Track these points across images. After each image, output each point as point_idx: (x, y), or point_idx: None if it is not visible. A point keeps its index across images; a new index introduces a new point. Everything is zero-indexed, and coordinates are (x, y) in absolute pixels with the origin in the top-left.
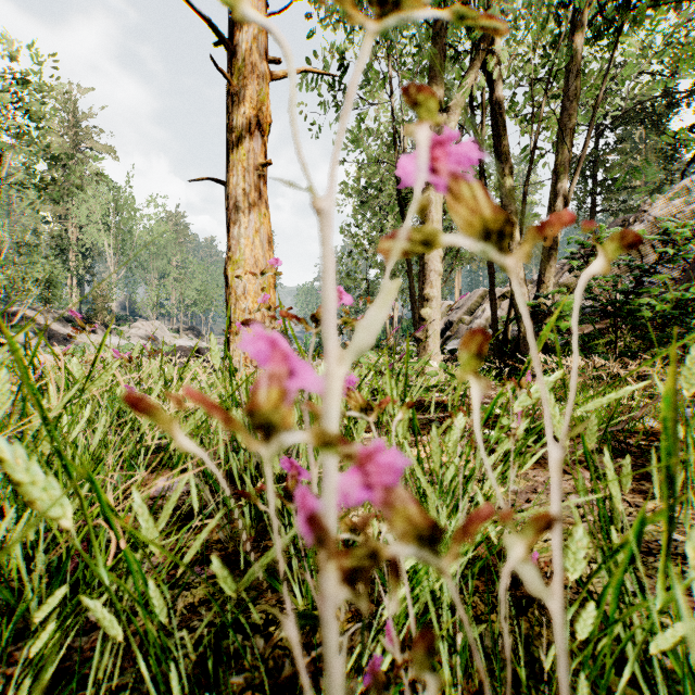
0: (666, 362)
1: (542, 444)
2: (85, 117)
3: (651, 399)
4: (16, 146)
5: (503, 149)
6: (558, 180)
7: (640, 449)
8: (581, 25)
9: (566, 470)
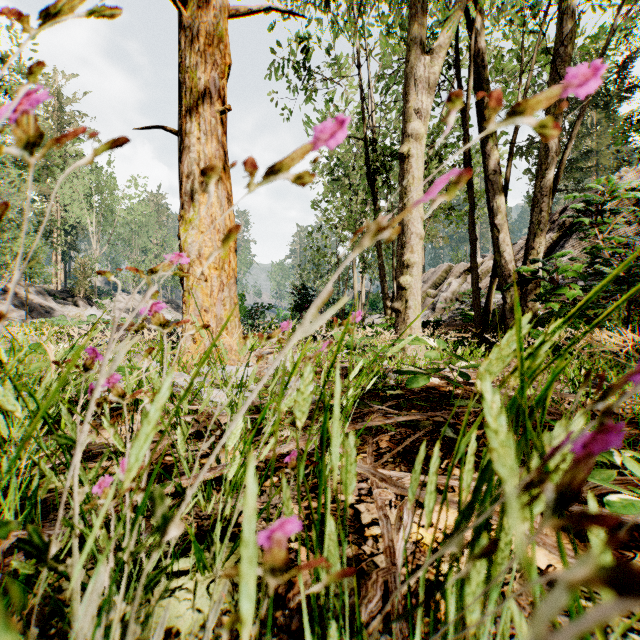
0: None
1: None
2: (69, 102)
3: None
4: None
5: (486, 104)
6: None
7: None
8: None
9: None
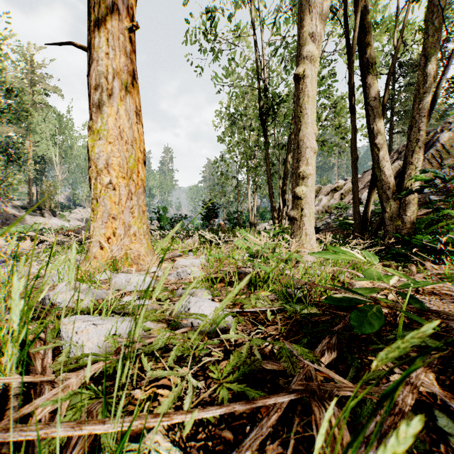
0: None
1: None
2: (39, 67)
3: None
4: None
5: (367, 40)
6: (428, 62)
7: None
8: None
9: None
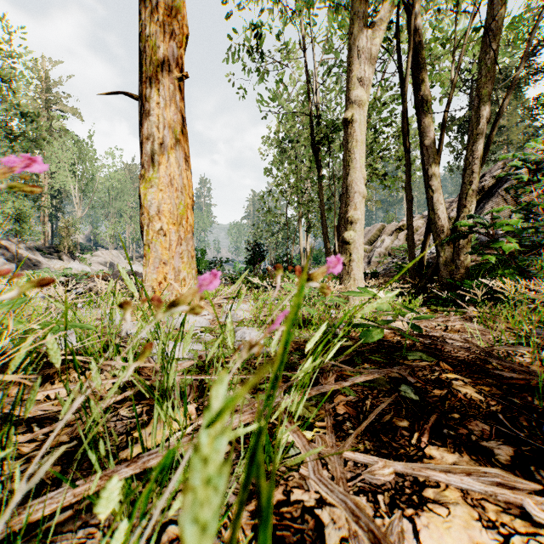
0: None
1: None
2: (55, 85)
3: None
4: None
5: (421, 77)
6: (481, 103)
7: None
8: None
9: None
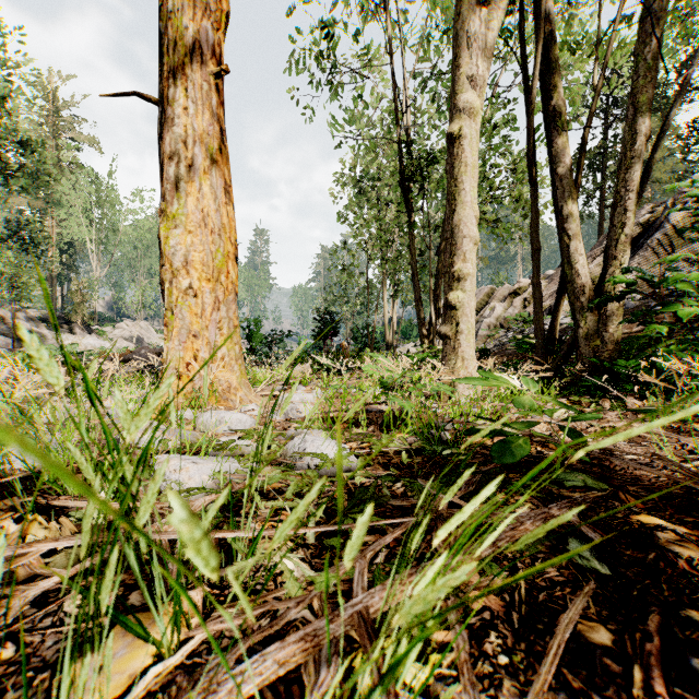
0: None
1: None
2: (66, 106)
3: None
4: None
5: (553, 80)
6: (638, 114)
7: None
8: None
9: None
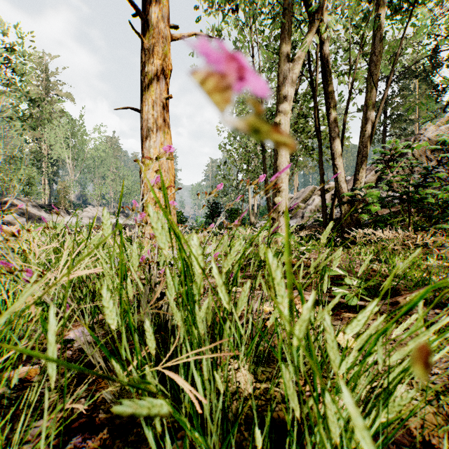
0: (442, 234)
1: (372, 297)
2: (53, 74)
3: (437, 260)
4: (7, 92)
5: (330, 89)
6: (368, 110)
7: (448, 300)
8: (384, 3)
9: (398, 320)
